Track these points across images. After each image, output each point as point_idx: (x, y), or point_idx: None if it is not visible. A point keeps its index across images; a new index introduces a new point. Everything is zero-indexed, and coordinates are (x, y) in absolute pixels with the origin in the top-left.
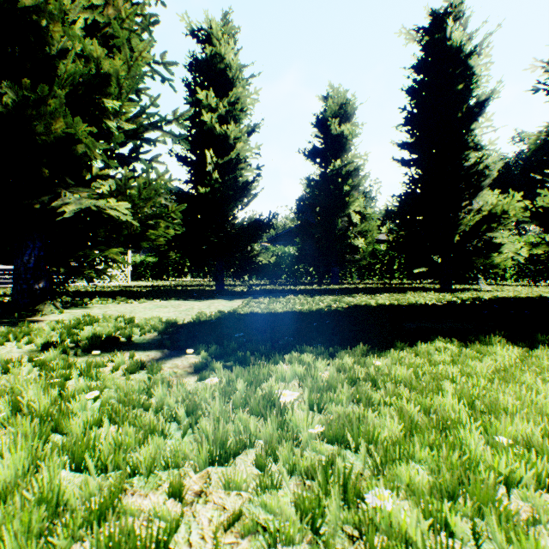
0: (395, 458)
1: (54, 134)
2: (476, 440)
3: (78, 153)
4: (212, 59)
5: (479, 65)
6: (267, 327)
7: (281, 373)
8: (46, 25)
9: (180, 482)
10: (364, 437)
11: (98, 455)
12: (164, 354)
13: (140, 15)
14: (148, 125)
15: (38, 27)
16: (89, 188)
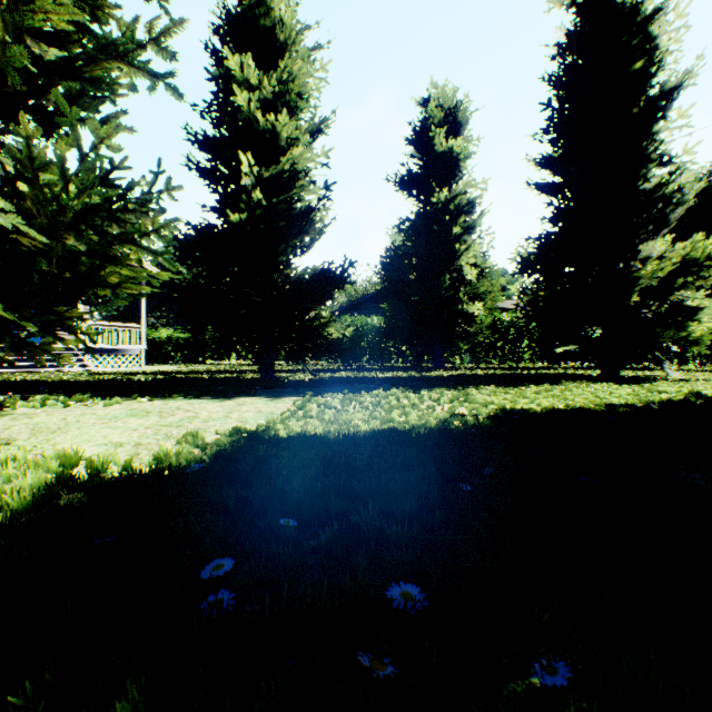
0: None
1: None
2: None
3: None
4: (252, 11)
5: (667, 33)
6: (327, 501)
7: None
8: None
9: None
10: None
11: None
12: None
13: None
14: (96, 50)
15: None
16: None
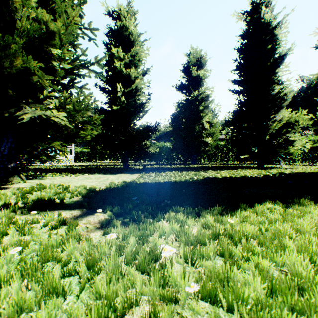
0: None
1: (15, 67)
2: None
3: (34, 82)
4: (121, 29)
5: (281, 34)
6: (153, 192)
7: (163, 229)
8: None
9: None
10: (234, 298)
11: None
12: (82, 212)
13: None
14: (80, 65)
15: None
16: (42, 104)
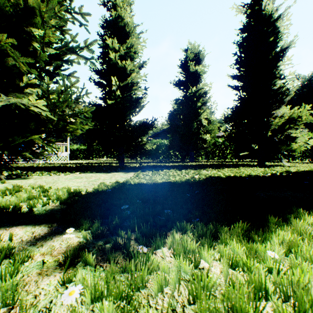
0: None
1: None
2: None
3: (9, 65)
4: (116, 20)
5: (283, 26)
6: (149, 197)
7: (164, 275)
8: None
9: None
10: None
11: None
12: (49, 231)
13: None
14: (67, 50)
15: None
16: (23, 94)
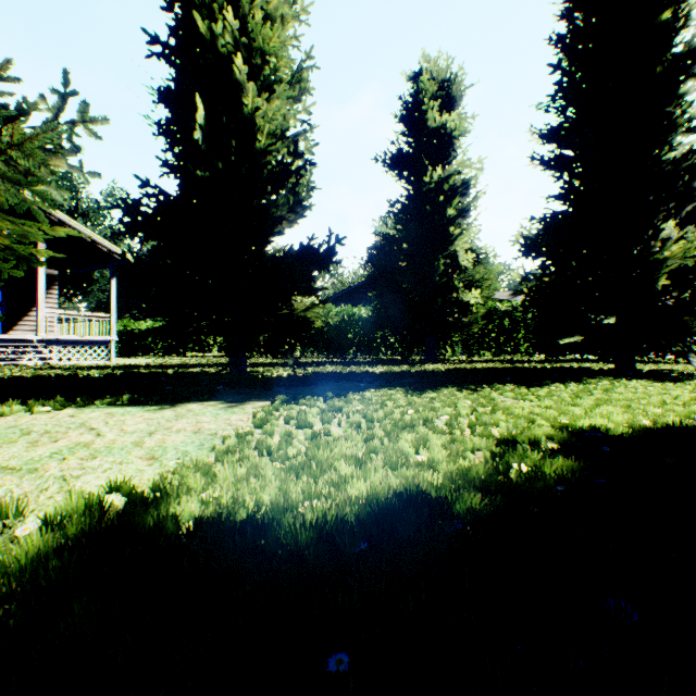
0: None
1: None
2: None
3: None
4: None
5: None
6: None
7: None
8: None
9: None
10: None
11: None
12: None
13: None
14: None
15: None
16: None
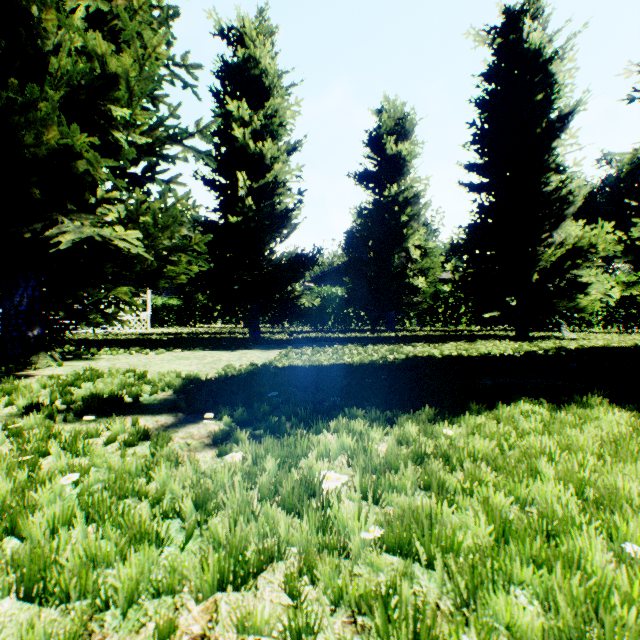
0: (487, 582)
1: (46, 145)
2: (599, 551)
3: (78, 171)
4: (245, 64)
5: (562, 72)
6: (308, 384)
7: (325, 446)
8: (39, 14)
9: (169, 625)
10: (439, 545)
11: (56, 577)
12: (177, 419)
13: (156, 7)
14: (166, 139)
15: (27, 16)
16: (94, 214)
